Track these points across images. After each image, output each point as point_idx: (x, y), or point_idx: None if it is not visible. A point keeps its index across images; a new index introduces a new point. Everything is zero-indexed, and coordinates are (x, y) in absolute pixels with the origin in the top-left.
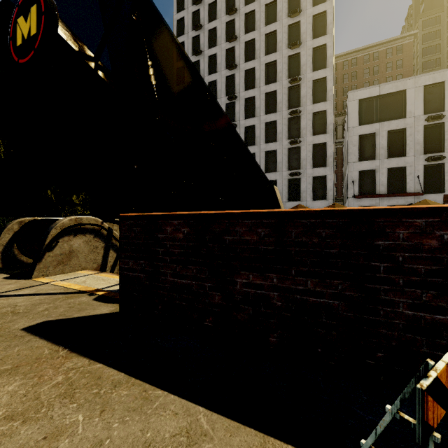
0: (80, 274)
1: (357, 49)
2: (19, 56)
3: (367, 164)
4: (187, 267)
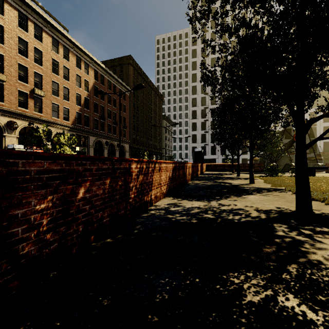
0: None
1: None
2: None
3: (288, 141)
4: None
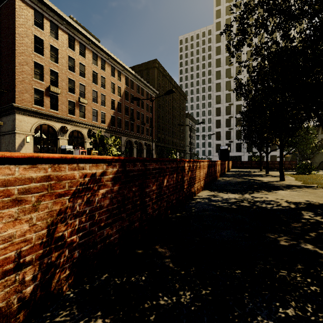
0: None
1: None
2: None
3: None
4: None
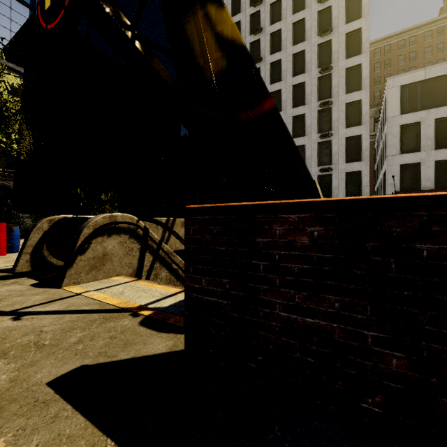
0: (115, 281)
1: (391, 34)
2: (48, 21)
3: (409, 157)
4: (320, 296)
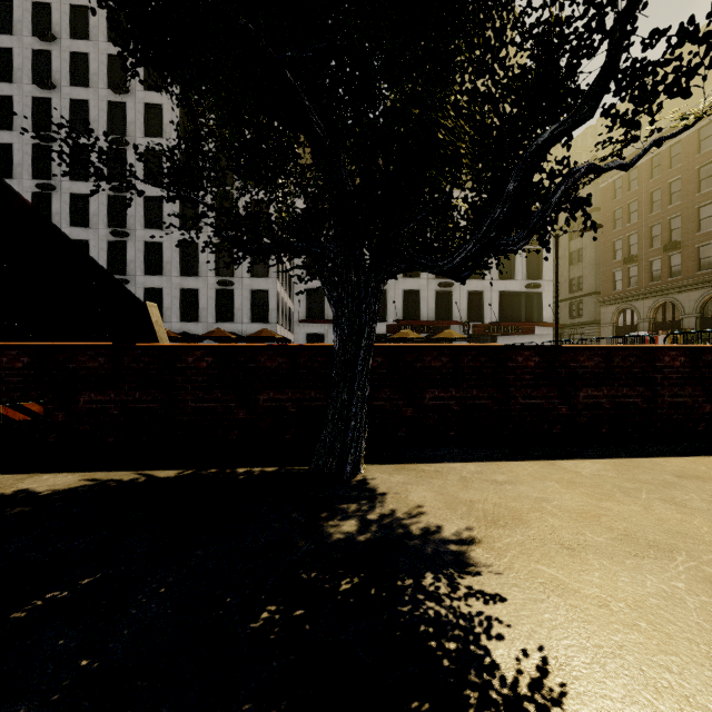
0: None
1: None
2: None
3: (315, 281)
4: None
